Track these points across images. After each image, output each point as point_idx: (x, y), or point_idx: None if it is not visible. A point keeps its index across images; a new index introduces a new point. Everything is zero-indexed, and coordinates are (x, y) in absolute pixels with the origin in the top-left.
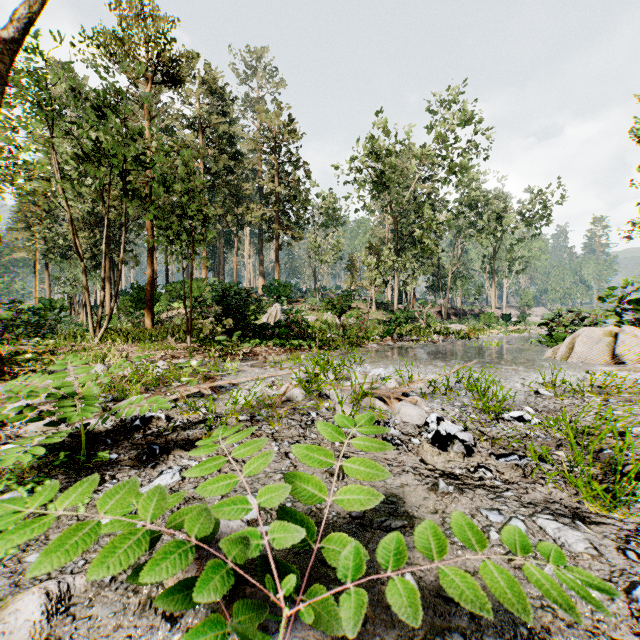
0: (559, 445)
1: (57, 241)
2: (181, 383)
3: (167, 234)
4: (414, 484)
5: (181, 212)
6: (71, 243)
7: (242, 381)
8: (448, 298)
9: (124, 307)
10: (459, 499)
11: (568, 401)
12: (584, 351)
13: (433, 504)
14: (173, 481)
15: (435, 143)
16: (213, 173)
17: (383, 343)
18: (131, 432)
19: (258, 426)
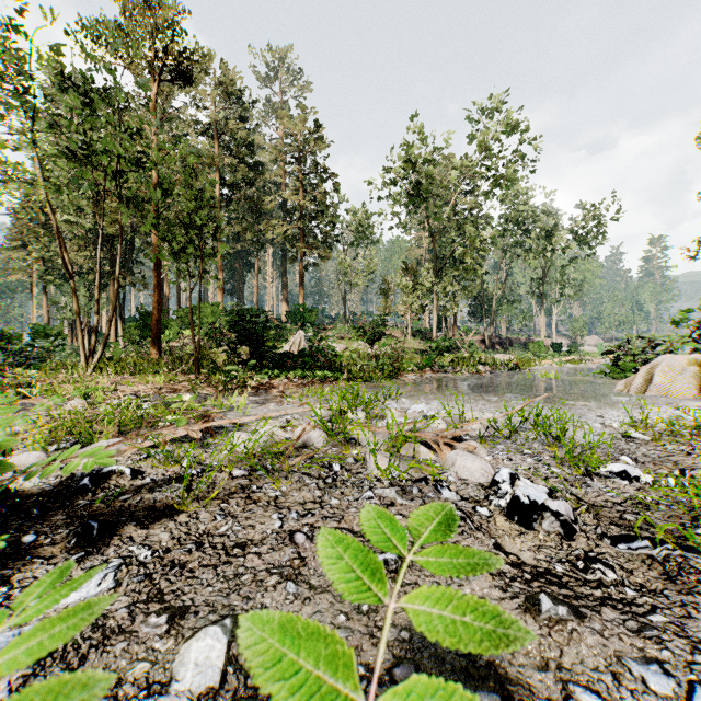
0: (694, 518)
1: (56, 261)
2: (171, 423)
3: (170, 247)
4: (495, 597)
5: (186, 221)
6: (73, 264)
7: (250, 420)
8: (492, 325)
9: (132, 335)
10: (580, 634)
11: (672, 447)
12: (665, 383)
13: (536, 645)
14: (98, 591)
15: (479, 150)
16: (230, 185)
17: (422, 375)
18: (74, 496)
19: (257, 486)
